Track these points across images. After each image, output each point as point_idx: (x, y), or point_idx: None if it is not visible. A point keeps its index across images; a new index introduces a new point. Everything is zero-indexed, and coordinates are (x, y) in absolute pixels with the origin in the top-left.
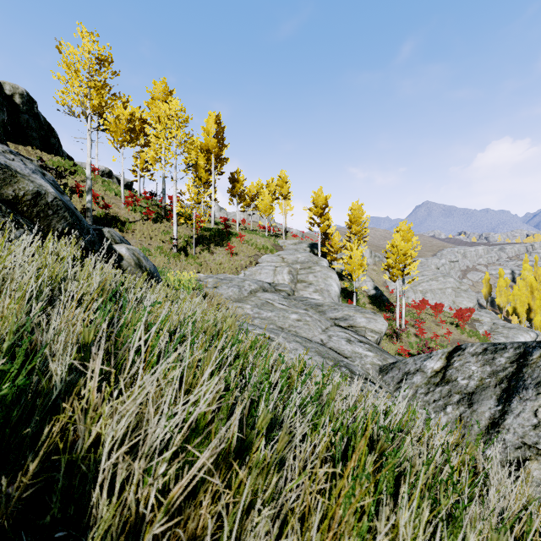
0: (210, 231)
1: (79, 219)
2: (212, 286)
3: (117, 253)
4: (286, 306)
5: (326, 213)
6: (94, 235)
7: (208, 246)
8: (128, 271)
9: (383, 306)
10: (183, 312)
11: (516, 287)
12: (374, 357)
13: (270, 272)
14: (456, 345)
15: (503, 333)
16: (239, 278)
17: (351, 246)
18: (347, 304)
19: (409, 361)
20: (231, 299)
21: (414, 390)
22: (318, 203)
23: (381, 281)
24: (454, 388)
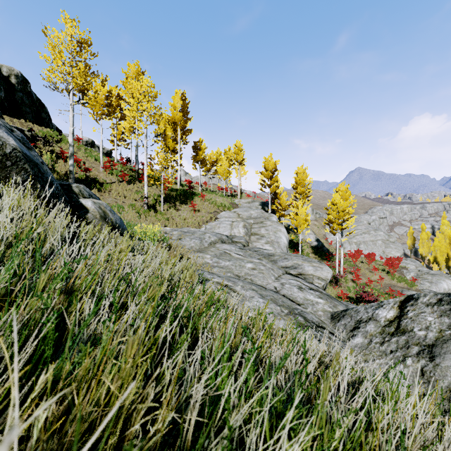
0: (176, 191)
1: (42, 172)
2: (176, 238)
3: (82, 206)
4: (242, 256)
5: (275, 176)
6: (58, 188)
7: (174, 204)
8: (94, 223)
9: (324, 255)
10: (135, 264)
11: (436, 240)
12: (324, 304)
13: (227, 226)
14: (387, 289)
15: (428, 279)
16: (200, 231)
17: (297, 204)
18: (295, 254)
19: (360, 309)
20: (193, 250)
21: (369, 339)
22: (268, 167)
23: (321, 234)
24: (411, 339)
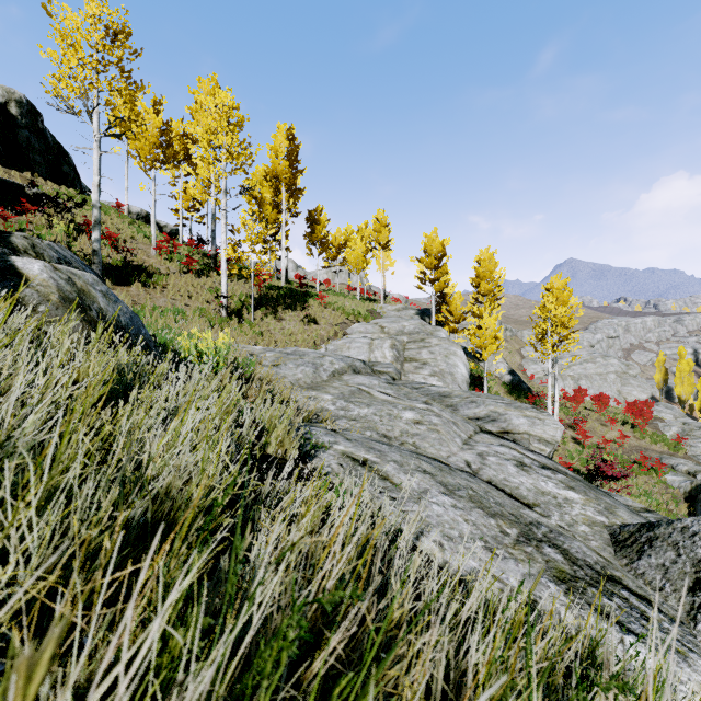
0: (278, 290)
1: None
2: (270, 363)
3: (13, 271)
4: (393, 396)
5: (444, 264)
6: None
7: (274, 310)
8: (41, 314)
9: (523, 397)
10: None
11: None
12: (585, 505)
13: (363, 346)
14: (634, 454)
15: None
16: (316, 353)
17: (480, 310)
18: (487, 394)
19: (698, 527)
20: (299, 385)
21: None
22: (431, 250)
23: (515, 362)
24: None
